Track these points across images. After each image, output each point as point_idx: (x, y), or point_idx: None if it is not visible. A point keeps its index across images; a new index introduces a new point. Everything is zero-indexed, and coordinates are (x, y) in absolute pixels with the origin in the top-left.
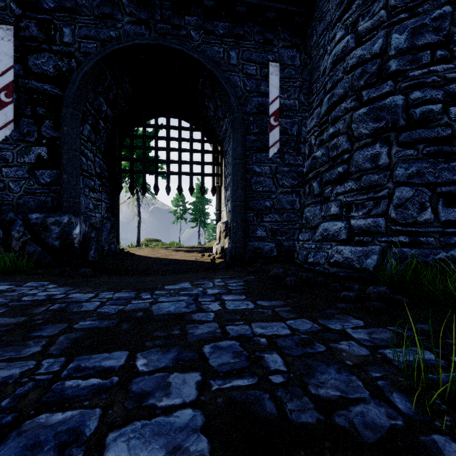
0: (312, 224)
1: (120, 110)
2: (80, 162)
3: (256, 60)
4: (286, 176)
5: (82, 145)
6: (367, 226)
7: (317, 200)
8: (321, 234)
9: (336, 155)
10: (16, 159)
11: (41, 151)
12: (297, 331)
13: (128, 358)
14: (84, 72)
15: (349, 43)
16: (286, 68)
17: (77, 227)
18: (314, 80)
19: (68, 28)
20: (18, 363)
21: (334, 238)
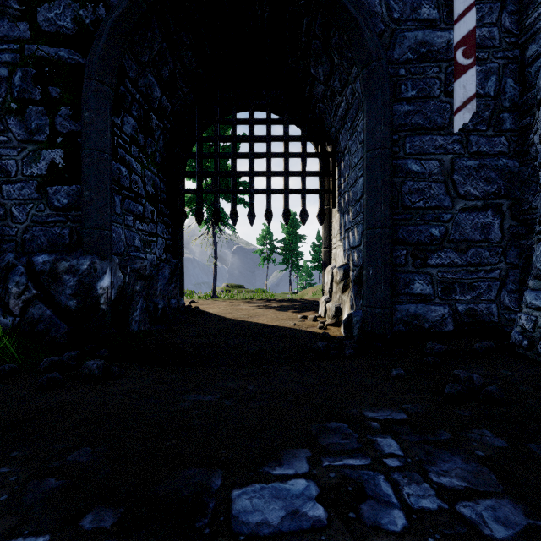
0: None
1: (181, 99)
2: (111, 171)
3: None
4: (473, 177)
5: (120, 148)
6: None
7: None
8: None
9: None
10: (21, 170)
11: (55, 156)
12: None
13: None
14: (114, 18)
15: None
16: None
17: (105, 277)
18: None
19: None
20: None
21: None
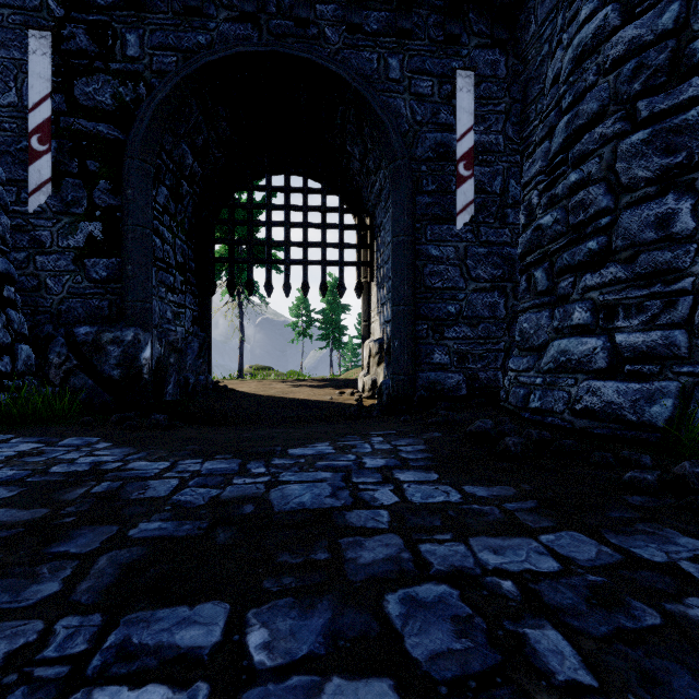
0: (533, 343)
1: (213, 164)
2: (151, 245)
3: (433, 70)
4: (483, 262)
5: (155, 219)
6: (649, 345)
7: (543, 301)
8: (555, 359)
9: (583, 220)
10: (57, 241)
11: (93, 229)
12: (573, 564)
13: (229, 625)
14: (158, 101)
15: (609, 20)
16: (483, 82)
17: (147, 348)
18: (532, 98)
19: (133, 35)
20: (8, 624)
21: (581, 366)
